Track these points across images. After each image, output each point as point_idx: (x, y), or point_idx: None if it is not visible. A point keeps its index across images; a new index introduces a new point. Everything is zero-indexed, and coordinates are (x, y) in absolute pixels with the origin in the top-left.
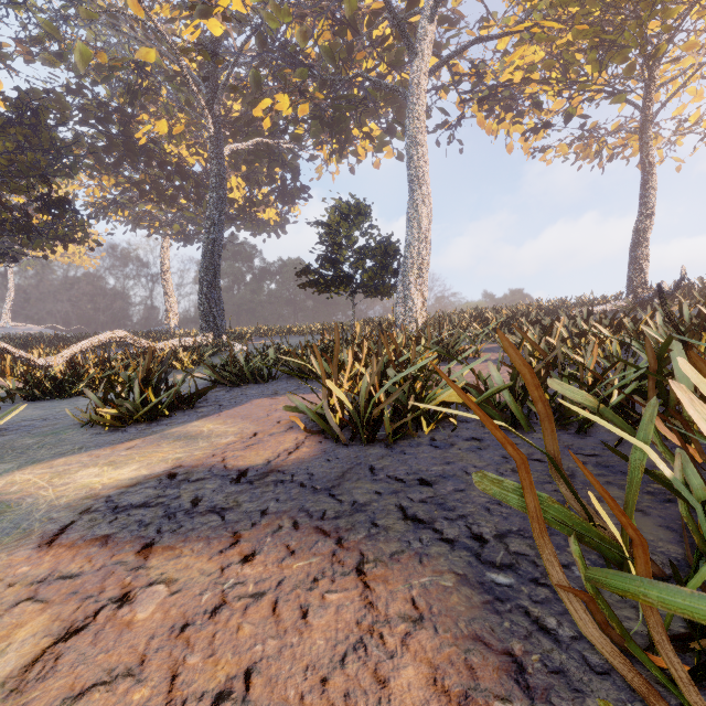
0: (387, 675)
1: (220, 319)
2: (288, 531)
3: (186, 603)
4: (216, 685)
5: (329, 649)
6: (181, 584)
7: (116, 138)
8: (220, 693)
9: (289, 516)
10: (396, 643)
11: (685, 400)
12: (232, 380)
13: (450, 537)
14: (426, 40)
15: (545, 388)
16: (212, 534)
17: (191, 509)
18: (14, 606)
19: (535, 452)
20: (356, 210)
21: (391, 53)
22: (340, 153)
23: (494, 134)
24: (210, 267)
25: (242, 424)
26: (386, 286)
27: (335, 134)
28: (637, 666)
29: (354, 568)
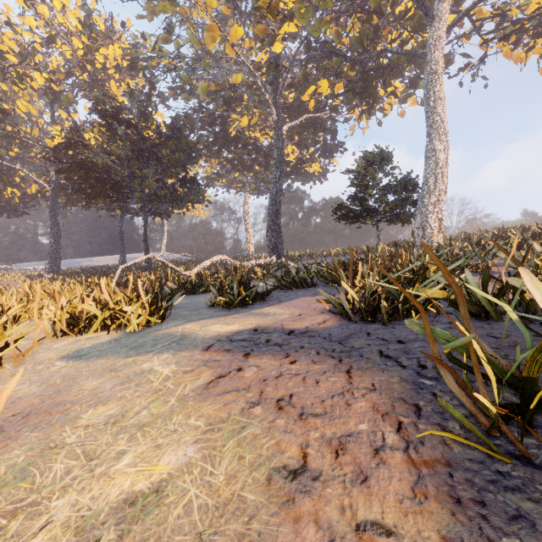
0: (351, 403)
1: (280, 246)
2: (313, 355)
3: (265, 374)
4: (278, 397)
5: (327, 393)
6: (262, 367)
7: (219, 134)
8: (279, 399)
9: (315, 350)
10: (359, 395)
11: (526, 278)
12: (287, 285)
13: (405, 365)
14: (443, 4)
15: (516, 289)
16: (276, 353)
17: (266, 343)
18: (199, 367)
19: (494, 332)
20: (380, 157)
21: (413, 20)
22: (368, 113)
23: (524, 61)
24: (274, 211)
25: (292, 309)
26: (406, 214)
27: (364, 98)
28: (486, 417)
29: (345, 371)
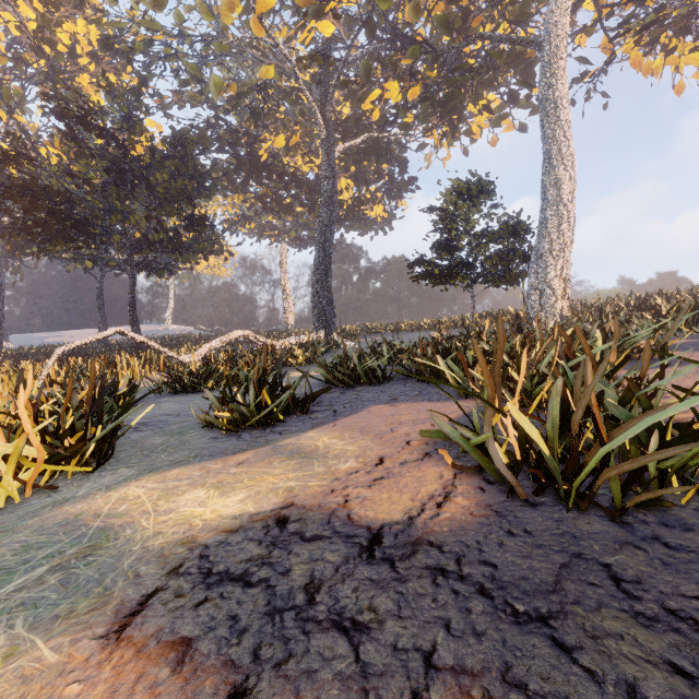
0: None
1: (331, 317)
2: None
3: None
4: None
5: None
6: None
7: (244, 159)
8: None
9: (486, 695)
10: None
11: None
12: (345, 380)
13: None
14: None
15: None
16: None
17: (304, 607)
18: None
19: None
20: (477, 188)
21: (513, 9)
22: (452, 135)
23: (655, 74)
24: (322, 267)
25: (362, 440)
26: (514, 272)
27: (448, 113)
28: None
29: None
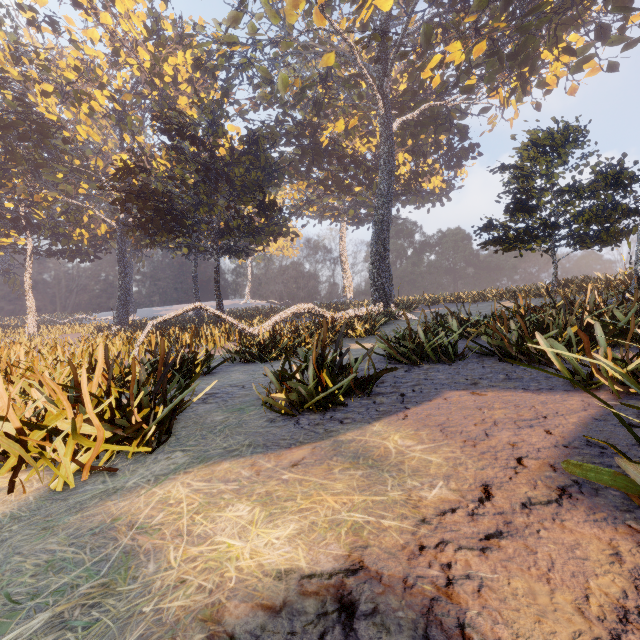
0: None
1: (388, 289)
2: None
3: None
4: None
5: None
6: None
7: (307, 148)
8: None
9: None
10: None
11: None
12: (410, 357)
13: None
14: None
15: None
16: None
17: None
18: None
19: None
20: (562, 137)
21: None
22: (522, 89)
23: None
24: (379, 240)
25: (447, 447)
26: (614, 230)
27: (518, 65)
28: None
29: None
